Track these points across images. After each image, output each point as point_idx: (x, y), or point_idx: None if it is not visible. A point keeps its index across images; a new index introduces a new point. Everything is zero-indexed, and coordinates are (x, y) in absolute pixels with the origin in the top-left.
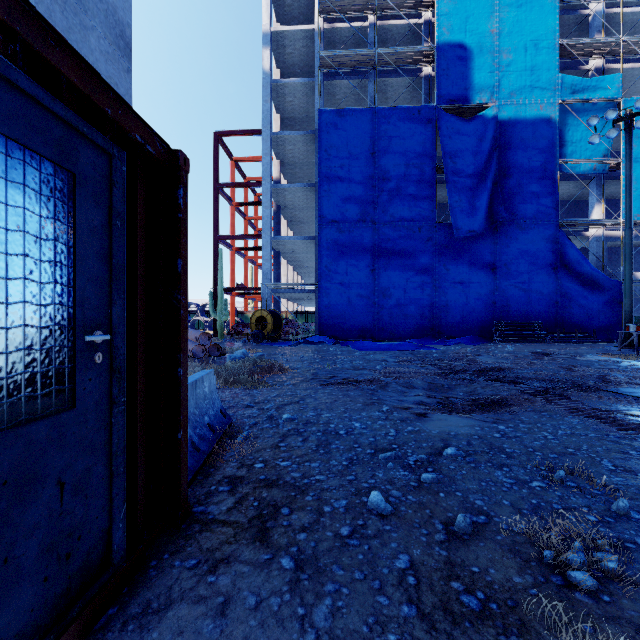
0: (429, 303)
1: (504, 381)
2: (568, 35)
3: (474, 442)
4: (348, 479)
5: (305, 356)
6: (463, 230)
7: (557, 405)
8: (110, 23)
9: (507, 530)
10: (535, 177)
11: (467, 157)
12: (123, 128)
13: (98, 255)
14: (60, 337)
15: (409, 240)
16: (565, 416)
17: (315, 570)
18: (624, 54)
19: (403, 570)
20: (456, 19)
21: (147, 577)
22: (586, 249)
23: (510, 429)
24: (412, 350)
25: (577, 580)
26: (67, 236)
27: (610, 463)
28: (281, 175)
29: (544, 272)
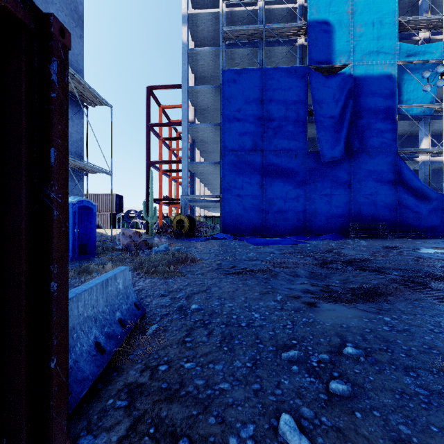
0: (302, 210)
1: (369, 270)
2: (404, 15)
3: (368, 337)
4: (253, 389)
5: (212, 249)
6: (327, 156)
7: (424, 294)
8: (66, 0)
9: None
10: (380, 118)
11: (330, 103)
12: None
13: None
14: None
15: (288, 164)
16: (436, 306)
17: None
18: None
19: None
20: (322, 3)
21: None
22: (415, 171)
23: (396, 321)
24: (291, 244)
25: None
26: None
27: None
28: (195, 118)
29: (387, 187)
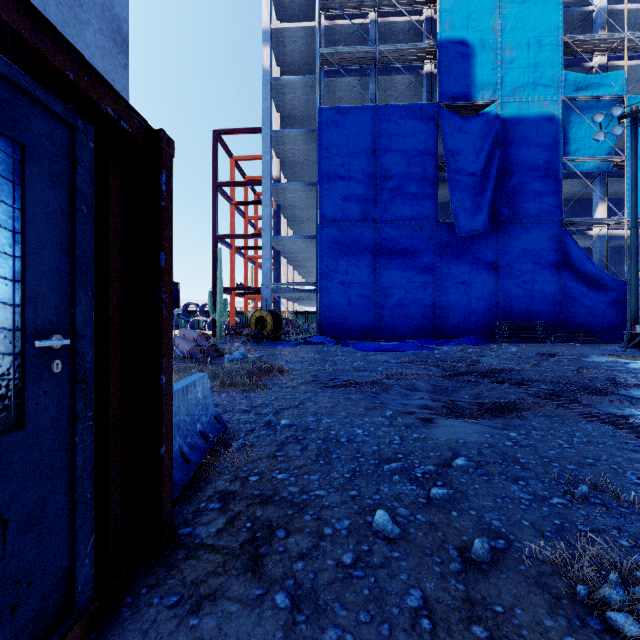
0: (431, 303)
1: (510, 383)
2: (571, 32)
3: (485, 451)
4: (351, 494)
5: (305, 357)
6: (465, 229)
7: (569, 409)
8: (106, 18)
9: (531, 558)
10: (538, 175)
11: (469, 155)
12: (90, 98)
13: (56, 244)
14: (3, 342)
15: (410, 239)
16: (578, 422)
17: (314, 610)
18: (628, 51)
19: (415, 610)
20: (458, 15)
21: (119, 619)
22: (589, 248)
23: (522, 436)
24: (414, 351)
25: (619, 624)
26: (13, 220)
27: (634, 476)
28: (281, 174)
29: (547, 271)
